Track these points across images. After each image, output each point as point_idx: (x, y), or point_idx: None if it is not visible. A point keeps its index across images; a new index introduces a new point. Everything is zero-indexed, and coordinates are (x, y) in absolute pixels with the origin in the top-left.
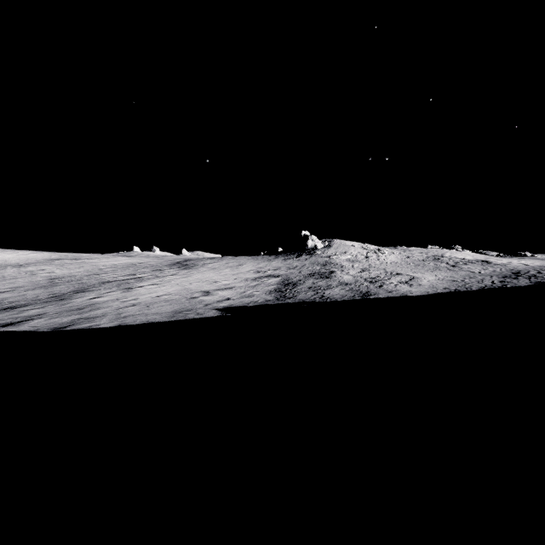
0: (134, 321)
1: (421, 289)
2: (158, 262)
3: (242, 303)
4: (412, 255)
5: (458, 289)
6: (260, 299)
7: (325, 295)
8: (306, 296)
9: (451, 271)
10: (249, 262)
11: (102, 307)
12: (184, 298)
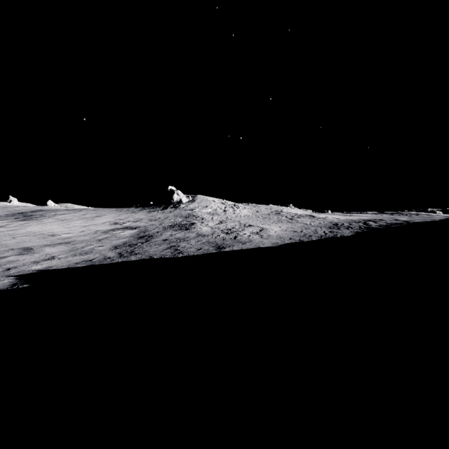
0: None
1: (271, 240)
2: None
3: (68, 263)
4: (260, 210)
5: (302, 240)
6: (97, 256)
7: (179, 248)
8: (156, 251)
9: (290, 223)
10: (110, 214)
11: None
12: None
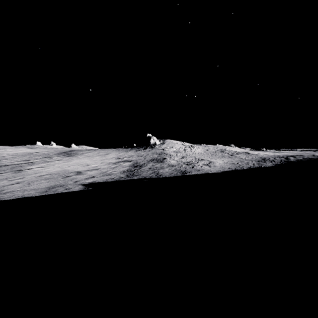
0: (10, 196)
1: (216, 169)
2: (50, 152)
3: (102, 180)
4: (209, 149)
5: (236, 169)
6: (116, 176)
7: (159, 173)
8: (147, 174)
9: (231, 158)
10: (113, 152)
11: None
12: (60, 177)
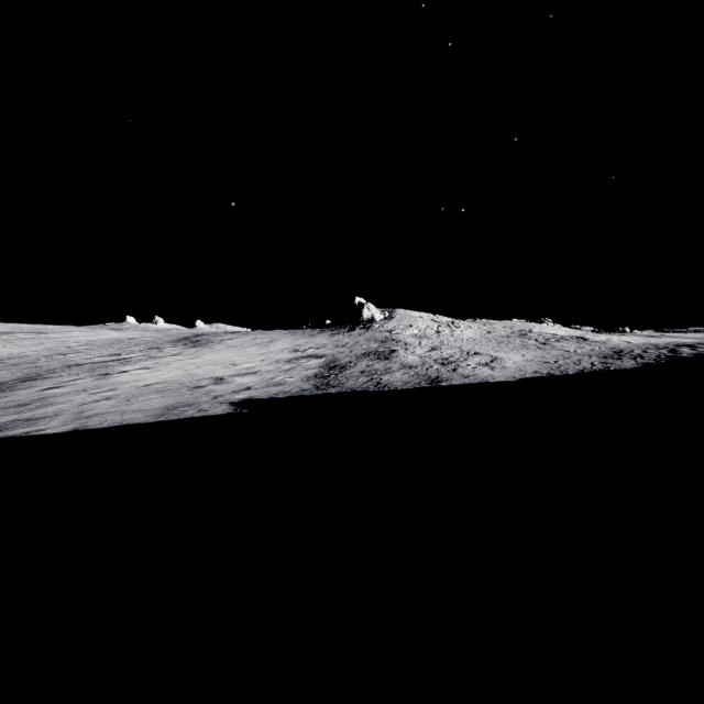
0: (100, 423)
1: (505, 374)
2: (157, 338)
3: (267, 394)
4: (494, 330)
5: (551, 373)
6: (293, 388)
7: (382, 381)
8: (356, 384)
9: (542, 350)
10: (284, 338)
11: (57, 403)
12: (185, 388)
